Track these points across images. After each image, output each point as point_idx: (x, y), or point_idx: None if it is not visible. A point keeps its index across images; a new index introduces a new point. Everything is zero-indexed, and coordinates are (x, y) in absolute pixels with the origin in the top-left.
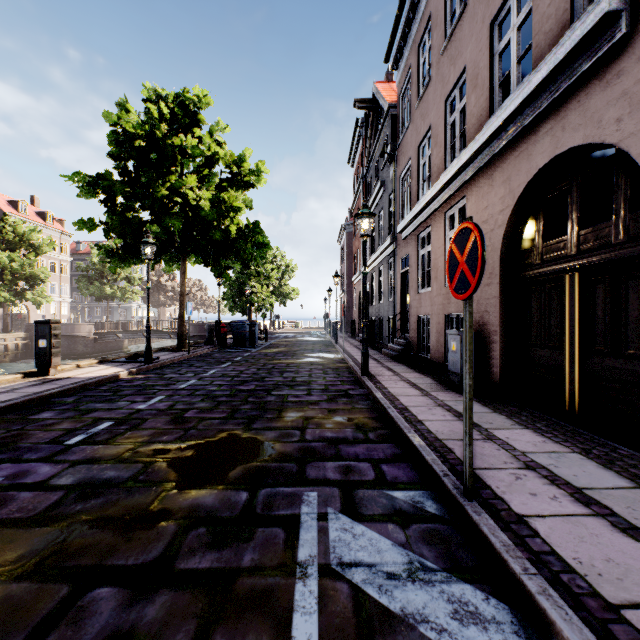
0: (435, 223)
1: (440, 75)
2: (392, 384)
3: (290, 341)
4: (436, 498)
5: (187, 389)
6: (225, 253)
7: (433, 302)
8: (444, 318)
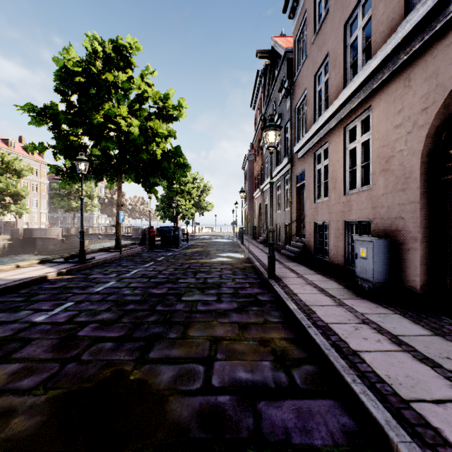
0: (333, 138)
1: (339, 2)
2: (300, 289)
3: (206, 242)
4: None
5: (101, 293)
6: (153, 172)
7: (331, 210)
8: (344, 224)
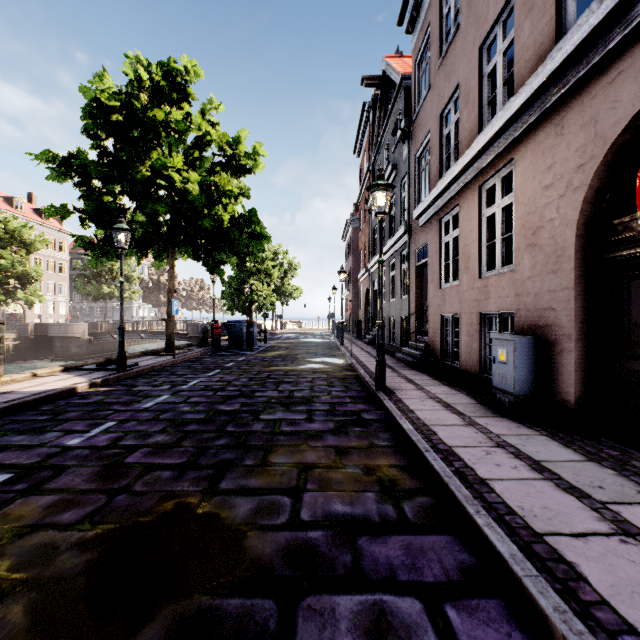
0: (465, 201)
1: (473, 16)
2: (418, 404)
3: (292, 343)
4: None
5: (151, 410)
6: (218, 245)
7: (462, 298)
8: (479, 318)
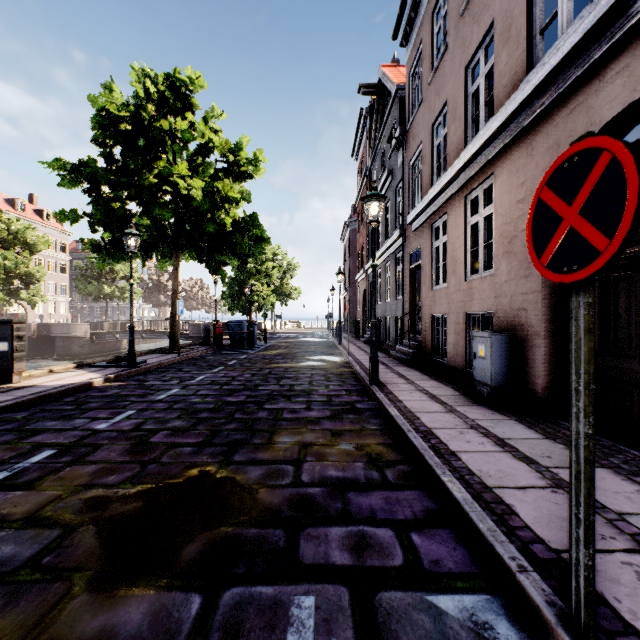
0: (453, 209)
1: (459, 39)
2: (407, 395)
3: (291, 342)
4: (512, 615)
5: (165, 401)
6: (220, 248)
7: (450, 299)
8: (465, 317)
